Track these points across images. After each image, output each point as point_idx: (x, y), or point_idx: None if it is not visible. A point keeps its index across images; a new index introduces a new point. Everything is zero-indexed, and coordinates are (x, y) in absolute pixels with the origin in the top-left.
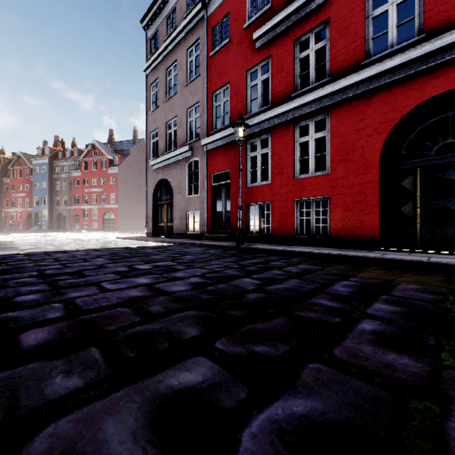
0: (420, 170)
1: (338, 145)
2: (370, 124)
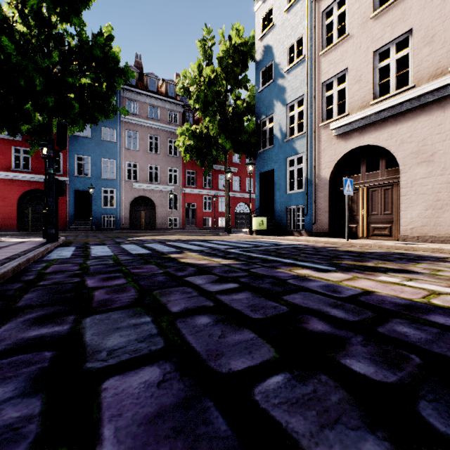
0: (31, 208)
1: (0, 194)
2: (14, 190)
